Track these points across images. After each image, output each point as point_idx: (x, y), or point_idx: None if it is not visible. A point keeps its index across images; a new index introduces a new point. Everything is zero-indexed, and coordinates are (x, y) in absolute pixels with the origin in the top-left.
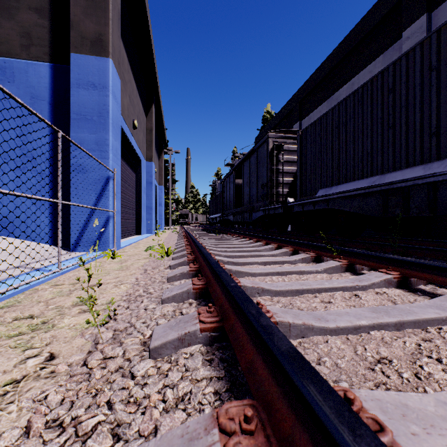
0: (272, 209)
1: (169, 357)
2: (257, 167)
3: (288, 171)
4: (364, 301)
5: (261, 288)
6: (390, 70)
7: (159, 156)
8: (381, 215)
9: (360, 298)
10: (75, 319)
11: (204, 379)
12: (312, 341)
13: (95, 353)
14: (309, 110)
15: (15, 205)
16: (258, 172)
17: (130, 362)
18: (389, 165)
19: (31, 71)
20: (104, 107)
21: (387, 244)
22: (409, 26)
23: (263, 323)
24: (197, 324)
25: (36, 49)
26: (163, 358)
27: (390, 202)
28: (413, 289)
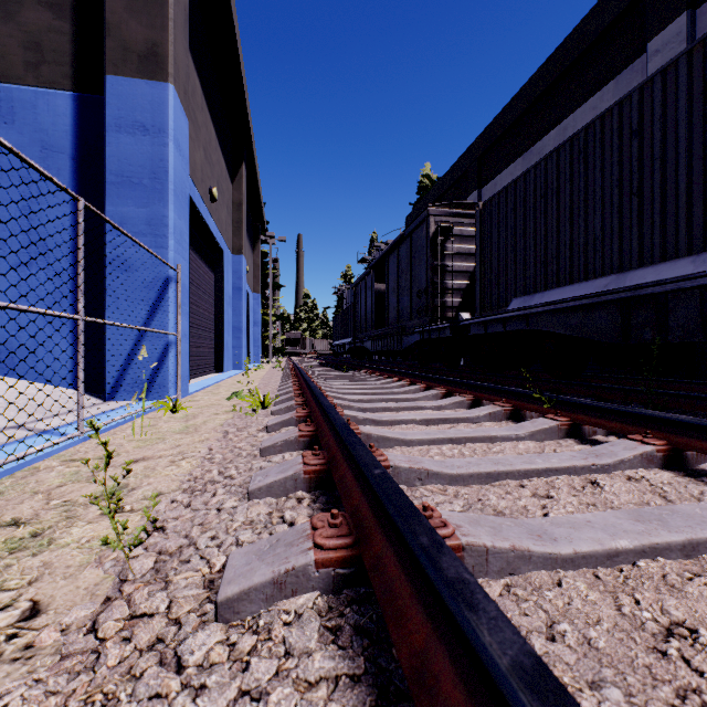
0: (435, 330)
1: (254, 620)
2: (410, 264)
3: (461, 269)
4: (610, 494)
5: (425, 471)
6: (635, 100)
7: (253, 247)
8: (619, 340)
9: (602, 489)
10: (93, 528)
11: (322, 681)
12: (530, 582)
13: (115, 605)
14: (494, 171)
15: (16, 325)
16: (412, 270)
17: (179, 628)
18: (632, 258)
19: (42, 105)
20: (161, 163)
21: (629, 388)
22: (659, 33)
23: (449, 572)
24: (309, 551)
25: (50, 69)
26: (244, 621)
27: (635, 318)
28: (692, 471)
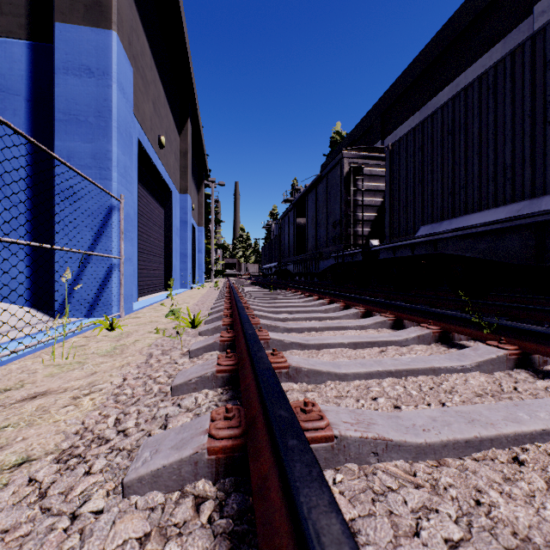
0: (348, 255)
1: None
2: (326, 200)
3: (370, 203)
4: None
5: (383, 441)
6: (549, 31)
7: (198, 189)
8: (533, 263)
9: None
10: None
11: None
12: None
13: None
14: (395, 124)
15: None
16: (328, 205)
17: None
18: (547, 183)
19: (0, 52)
20: (105, 103)
21: (545, 308)
22: None
23: None
24: None
25: (7, 20)
26: None
27: None
28: None
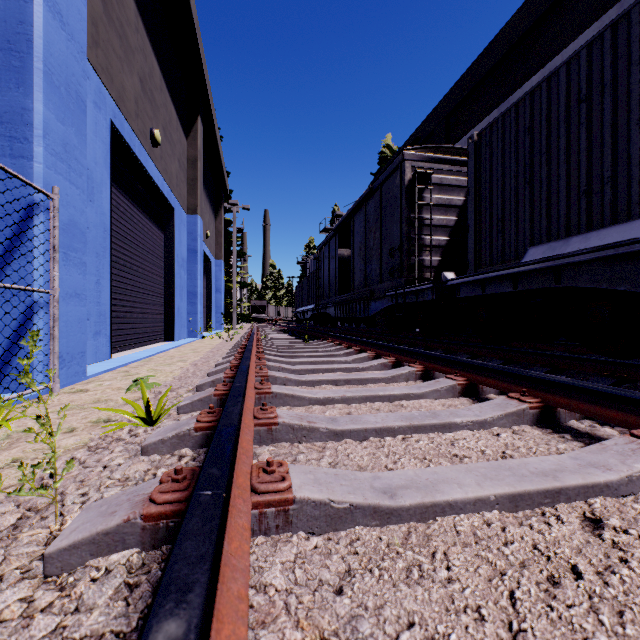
0: (411, 293)
1: None
2: (380, 220)
3: (441, 223)
4: None
5: None
6: None
7: (216, 214)
8: None
9: None
10: None
11: None
12: None
13: None
14: (464, 128)
15: None
16: (383, 227)
17: None
18: None
19: None
20: (20, 27)
21: None
22: None
23: None
24: None
25: None
26: None
27: None
28: None
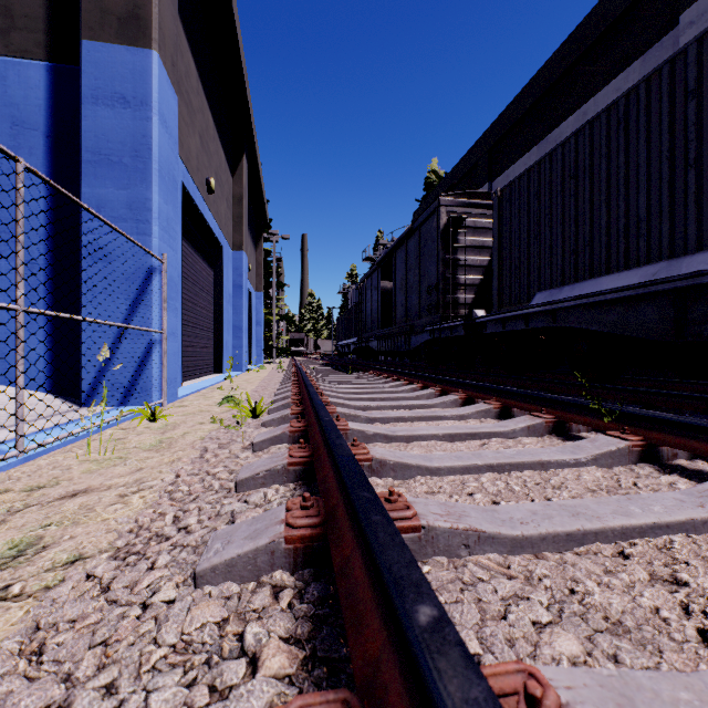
0: (447, 329)
1: None
2: (419, 258)
3: (475, 263)
4: None
5: (475, 533)
6: (691, 54)
7: (256, 245)
8: (671, 338)
9: None
10: None
11: None
12: None
13: None
14: (506, 162)
15: None
16: (422, 265)
17: None
18: (688, 241)
19: (13, 77)
20: (143, 139)
21: (685, 394)
22: (694, 3)
23: None
24: None
25: (22, 36)
26: None
27: (693, 312)
28: None
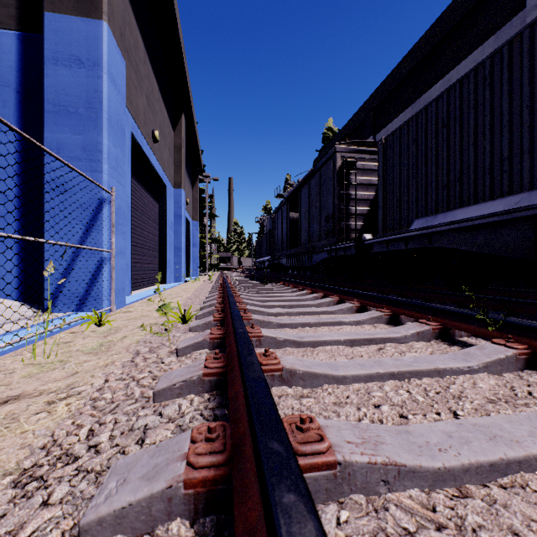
0: (341, 249)
1: None
2: (319, 194)
3: (363, 197)
4: None
5: (394, 467)
6: None
7: (193, 184)
8: (532, 256)
9: None
10: None
11: None
12: None
13: None
14: (387, 119)
15: None
16: (321, 199)
17: None
18: None
19: None
20: (95, 94)
21: None
22: None
23: None
24: None
25: None
26: None
27: None
28: None
